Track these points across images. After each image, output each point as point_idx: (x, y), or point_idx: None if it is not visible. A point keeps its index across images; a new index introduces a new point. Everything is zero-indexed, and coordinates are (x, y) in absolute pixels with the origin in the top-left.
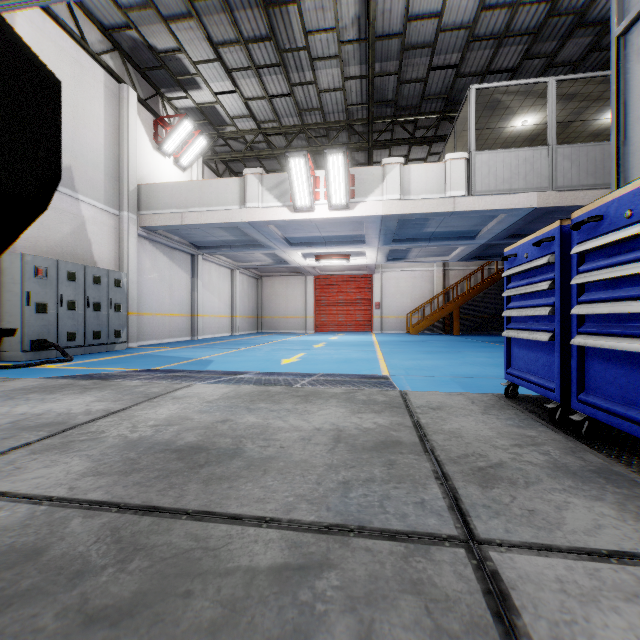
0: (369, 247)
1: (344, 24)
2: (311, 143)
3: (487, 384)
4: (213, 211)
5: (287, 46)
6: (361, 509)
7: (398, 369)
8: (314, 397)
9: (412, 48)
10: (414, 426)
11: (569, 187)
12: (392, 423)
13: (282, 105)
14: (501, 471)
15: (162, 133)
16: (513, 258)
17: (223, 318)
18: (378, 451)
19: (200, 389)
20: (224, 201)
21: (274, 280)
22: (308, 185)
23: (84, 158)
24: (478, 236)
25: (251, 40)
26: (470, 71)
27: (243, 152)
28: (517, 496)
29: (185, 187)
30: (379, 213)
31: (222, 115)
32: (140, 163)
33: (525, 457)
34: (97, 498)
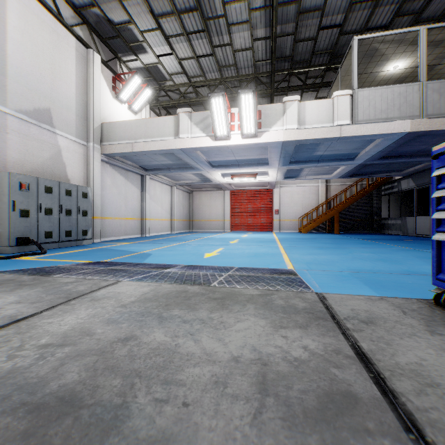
0: (271, 168)
1: None
2: (228, 92)
3: (386, 280)
4: (155, 141)
5: (210, 15)
6: None
7: (300, 263)
8: (230, 301)
9: (306, 12)
10: (357, 356)
11: (437, 115)
12: (327, 349)
13: (206, 63)
14: None
15: (119, 86)
16: None
17: (164, 221)
18: (329, 423)
19: (123, 288)
20: (163, 133)
21: (201, 194)
22: (225, 119)
23: (60, 103)
24: (357, 157)
25: (183, 11)
26: (351, 29)
27: (178, 100)
28: None
29: (134, 124)
30: (280, 139)
31: (163, 73)
32: (103, 108)
33: None
34: None
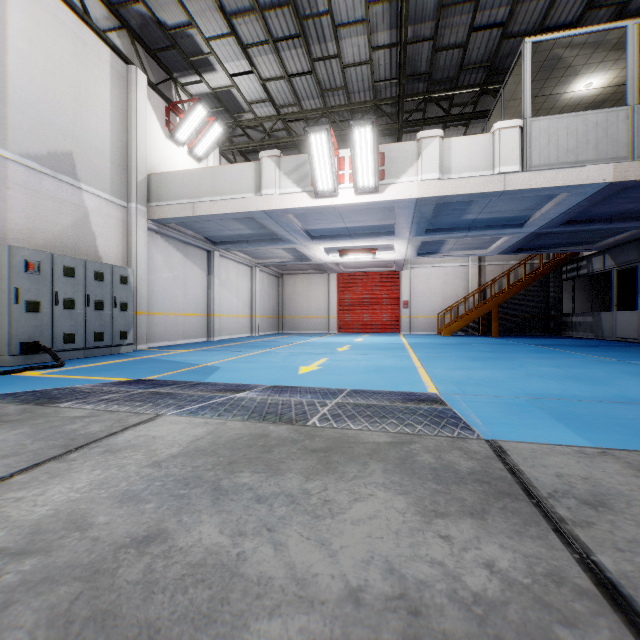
0: (399, 239)
1: None
2: (334, 129)
3: (589, 413)
4: (226, 200)
5: (307, 12)
6: None
7: (447, 383)
8: (341, 455)
9: (451, 5)
10: (602, 592)
11: None
12: (534, 571)
13: (302, 85)
14: None
15: (175, 121)
16: None
17: (242, 318)
18: None
19: (162, 428)
20: (238, 189)
21: (295, 278)
22: (331, 165)
23: (87, 144)
24: (527, 223)
25: (267, 7)
26: (519, 31)
27: (261, 140)
28: None
29: (197, 175)
30: (413, 196)
31: (239, 101)
32: (151, 152)
33: None
34: None
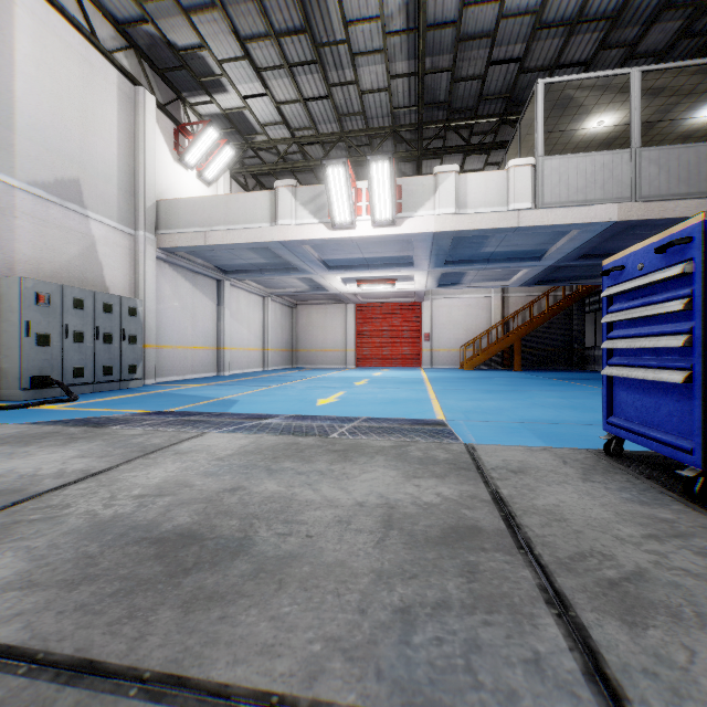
0: (418, 270)
1: (390, 12)
2: (352, 153)
3: (568, 432)
4: (240, 229)
5: (324, 40)
6: (435, 675)
7: (455, 412)
8: (355, 453)
9: (469, 39)
10: (494, 500)
11: (656, 197)
12: (462, 495)
13: (319, 109)
14: (646, 589)
15: (184, 143)
16: (618, 272)
17: (253, 351)
18: (449, 545)
19: (212, 440)
20: (253, 218)
21: (310, 309)
22: (348, 198)
23: (94, 170)
24: (545, 256)
25: (283, 33)
26: (536, 65)
27: (275, 164)
28: (694, 647)
29: (209, 202)
30: (430, 230)
31: (251, 122)
32: (159, 176)
33: (673, 560)
34: (7, 639)
